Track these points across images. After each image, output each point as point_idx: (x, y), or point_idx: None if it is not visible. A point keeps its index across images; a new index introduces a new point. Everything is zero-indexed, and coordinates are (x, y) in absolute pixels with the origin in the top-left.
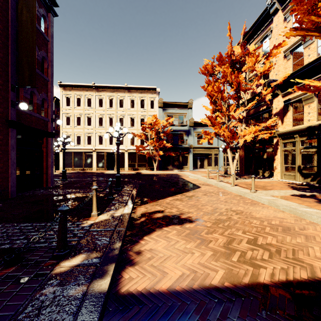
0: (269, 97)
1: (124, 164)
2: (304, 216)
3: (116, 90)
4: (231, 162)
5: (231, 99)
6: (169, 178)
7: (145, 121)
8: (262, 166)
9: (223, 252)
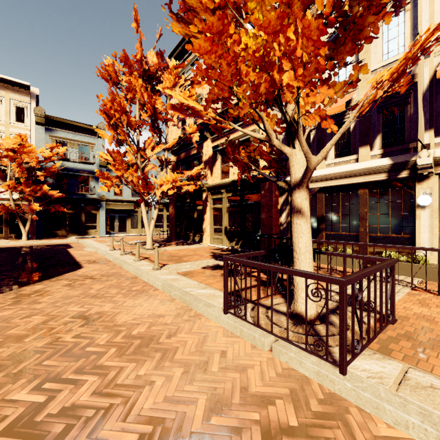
0: (197, 138)
1: None
2: (192, 305)
3: None
4: (146, 223)
5: (150, 130)
6: (38, 253)
7: None
8: (193, 228)
9: None
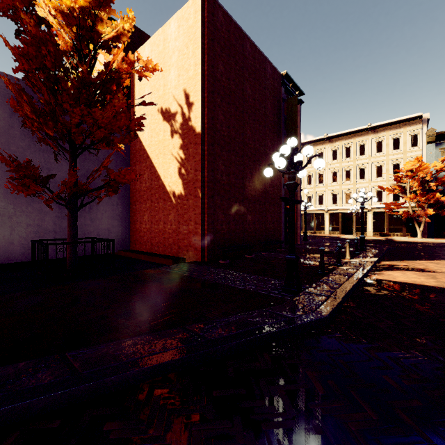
0: None
1: (366, 227)
2: None
3: (355, 134)
4: None
5: None
6: (439, 247)
7: (401, 168)
8: None
9: None
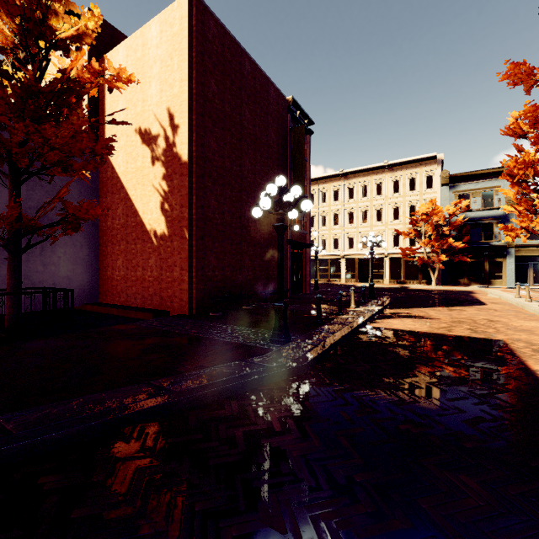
0: None
1: (383, 274)
2: None
3: (372, 172)
4: None
5: None
6: (448, 294)
7: (416, 211)
8: None
9: (438, 328)
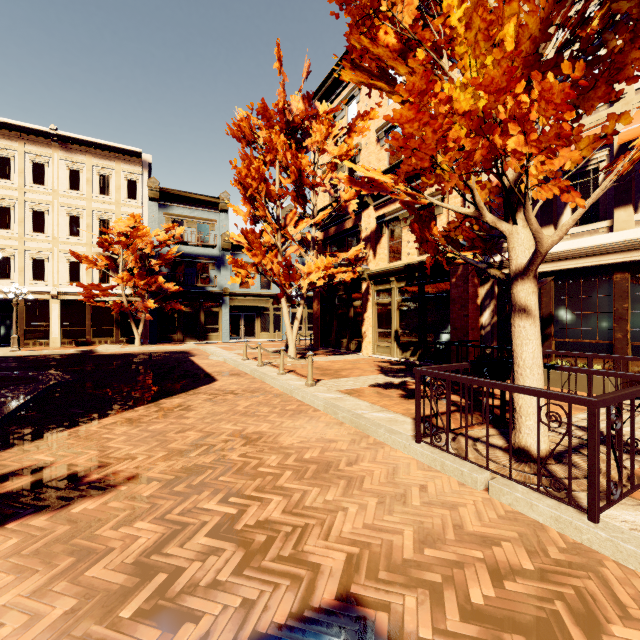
0: (354, 207)
1: (49, 330)
2: (369, 430)
3: (22, 135)
4: (289, 324)
5: (291, 200)
6: (159, 362)
7: (110, 227)
8: (347, 332)
9: (117, 587)
